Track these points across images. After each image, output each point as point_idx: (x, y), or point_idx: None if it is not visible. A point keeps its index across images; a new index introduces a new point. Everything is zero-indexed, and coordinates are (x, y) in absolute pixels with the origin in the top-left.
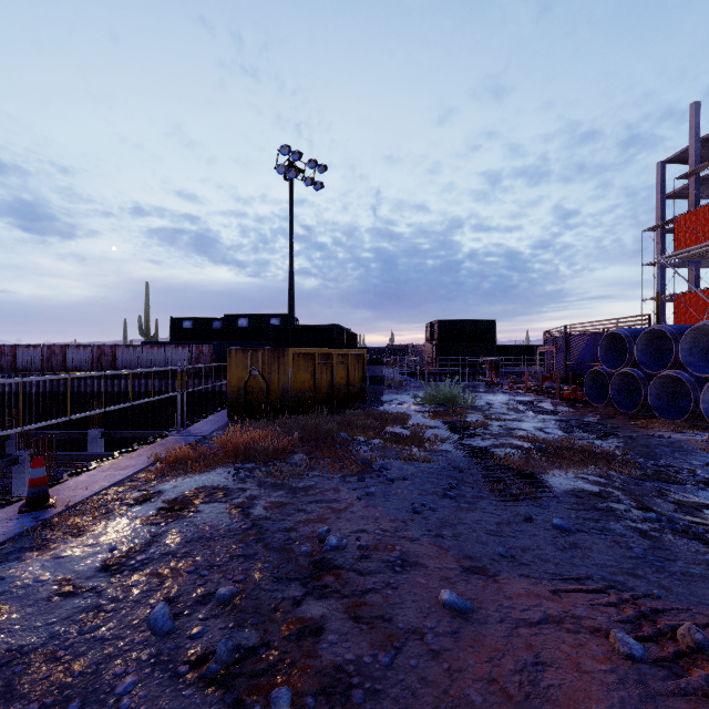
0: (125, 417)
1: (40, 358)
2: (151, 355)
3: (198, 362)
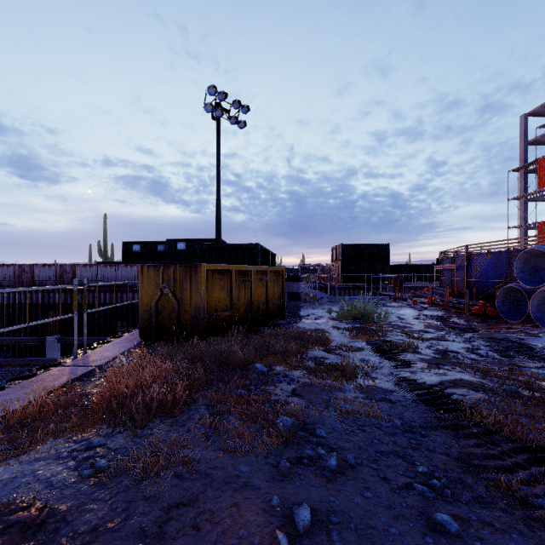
0: (82, 324)
1: (12, 275)
2: (104, 272)
3: None
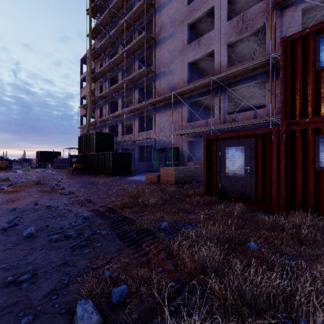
0: None
1: None
2: None
3: None
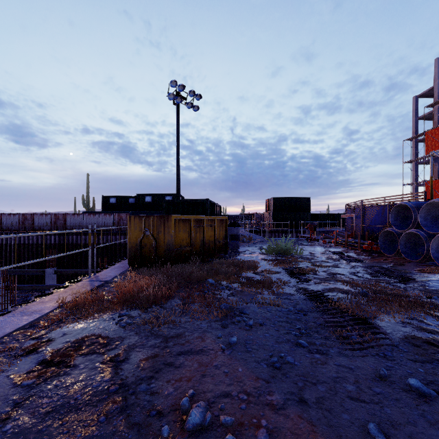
0: (72, 260)
1: (17, 222)
2: (88, 219)
3: (119, 224)
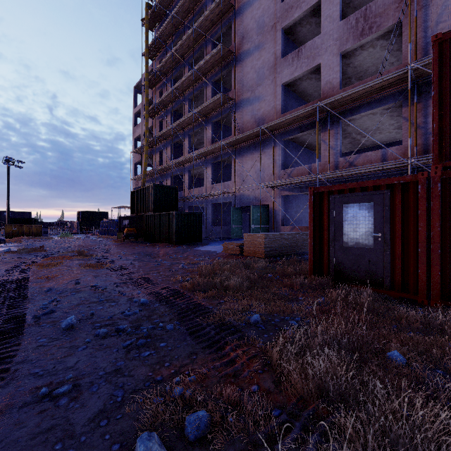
0: None
1: None
2: None
3: None
